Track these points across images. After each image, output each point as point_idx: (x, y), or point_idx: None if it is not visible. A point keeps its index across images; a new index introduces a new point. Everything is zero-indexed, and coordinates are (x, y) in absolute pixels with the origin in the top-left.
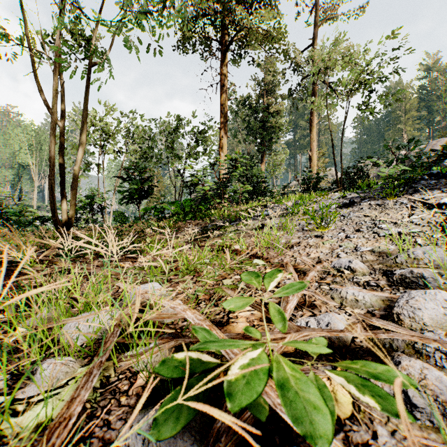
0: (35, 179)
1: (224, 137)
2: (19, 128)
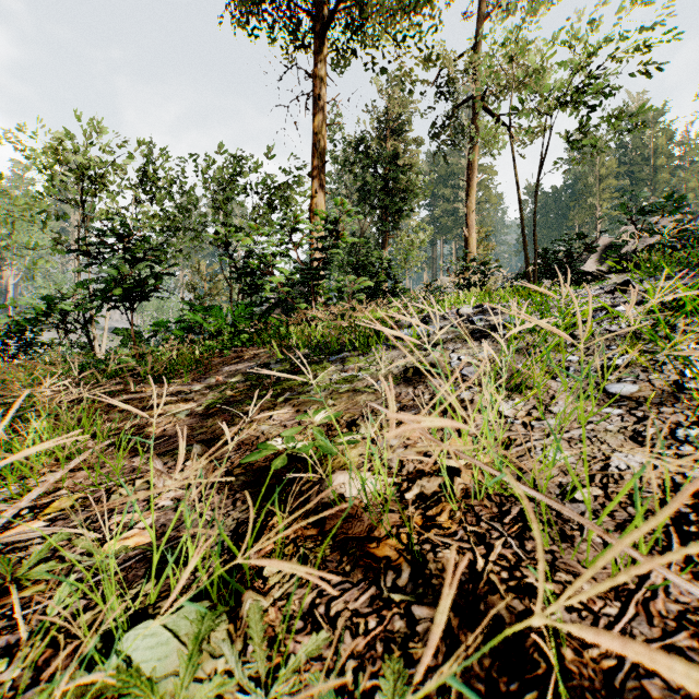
0: None
1: (319, 192)
2: None
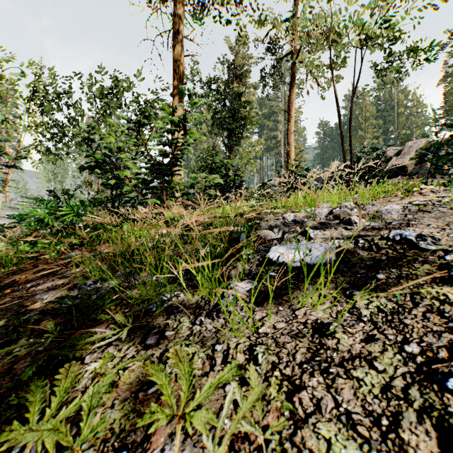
0: None
1: (179, 108)
2: None
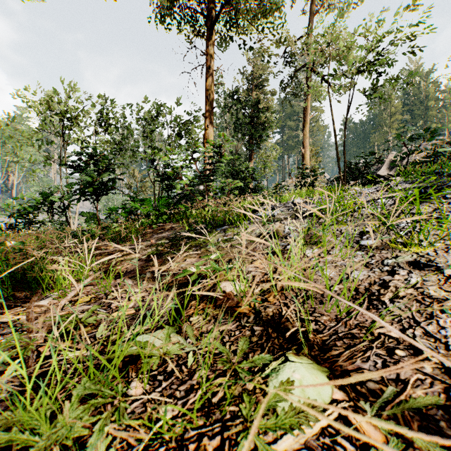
0: None
1: (210, 127)
2: None
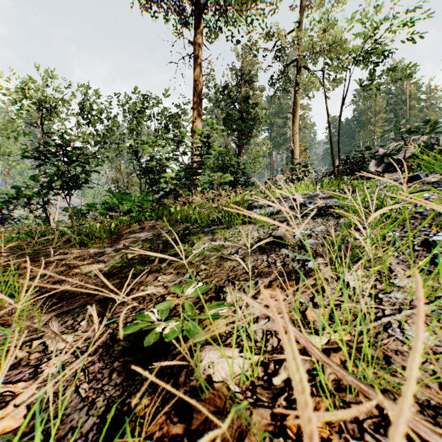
0: None
1: (198, 119)
2: None
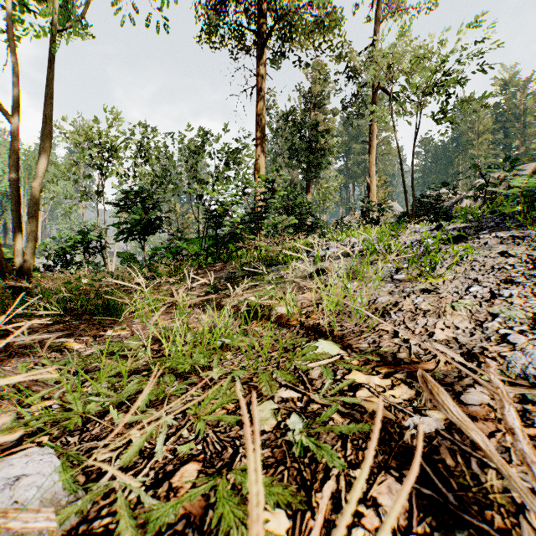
0: (24, 212)
1: (261, 156)
2: (3, 147)
